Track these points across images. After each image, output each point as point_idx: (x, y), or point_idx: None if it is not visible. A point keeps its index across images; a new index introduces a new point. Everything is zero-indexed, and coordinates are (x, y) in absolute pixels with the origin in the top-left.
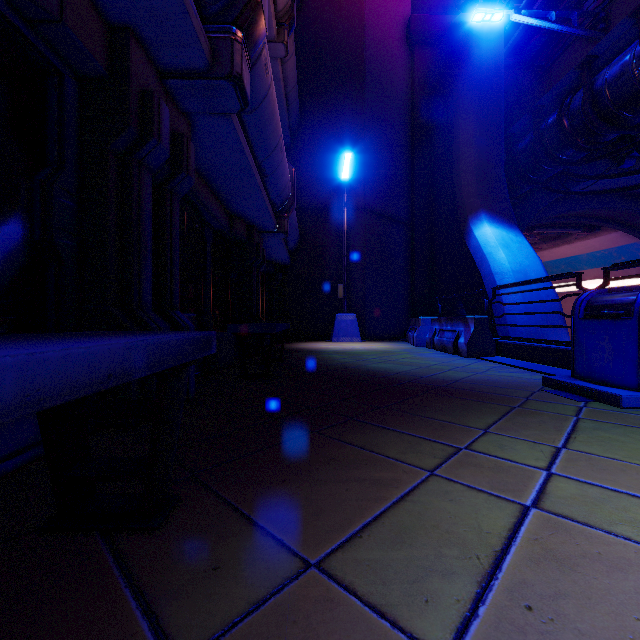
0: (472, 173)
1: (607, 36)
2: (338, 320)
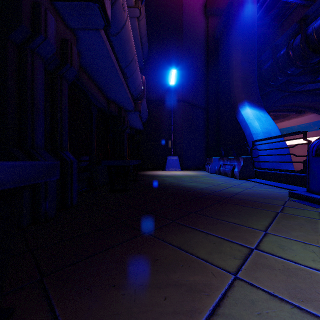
0: (240, 81)
1: (315, 4)
2: (168, 159)
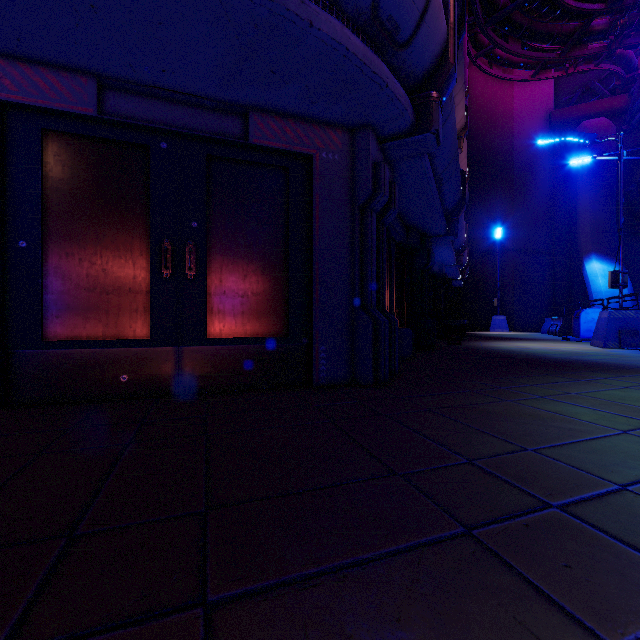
0: (587, 228)
1: None
2: (493, 319)
